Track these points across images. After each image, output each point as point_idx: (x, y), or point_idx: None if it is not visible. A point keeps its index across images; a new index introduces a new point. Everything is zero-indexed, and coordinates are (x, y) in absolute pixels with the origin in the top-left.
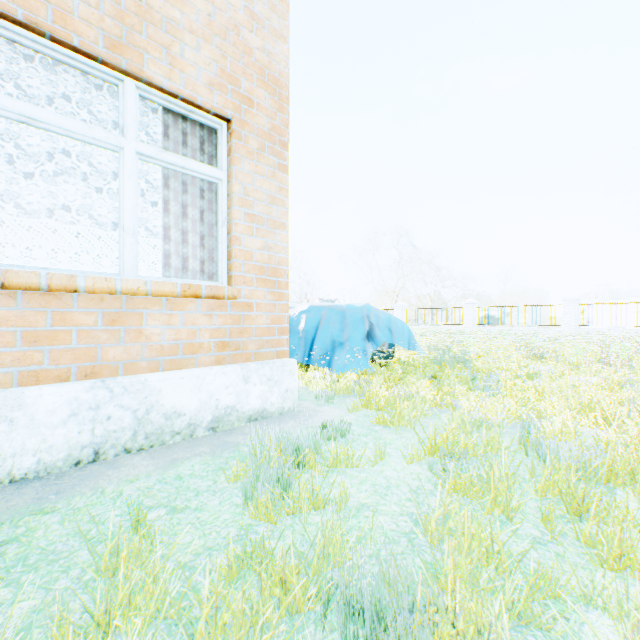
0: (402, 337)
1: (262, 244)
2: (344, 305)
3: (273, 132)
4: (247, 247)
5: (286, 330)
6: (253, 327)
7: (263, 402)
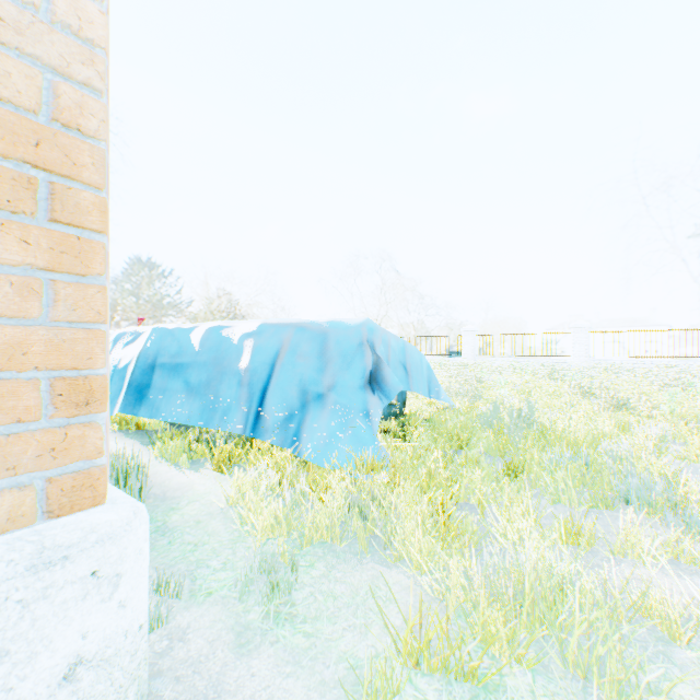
0: (421, 378)
1: None
2: (325, 322)
3: None
4: None
5: (104, 389)
6: None
7: None
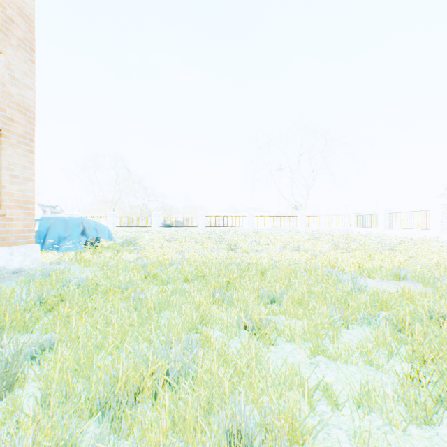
0: (105, 234)
1: (20, 189)
2: (68, 217)
3: (26, 134)
4: (11, 190)
5: (34, 230)
6: (14, 229)
7: (22, 264)
